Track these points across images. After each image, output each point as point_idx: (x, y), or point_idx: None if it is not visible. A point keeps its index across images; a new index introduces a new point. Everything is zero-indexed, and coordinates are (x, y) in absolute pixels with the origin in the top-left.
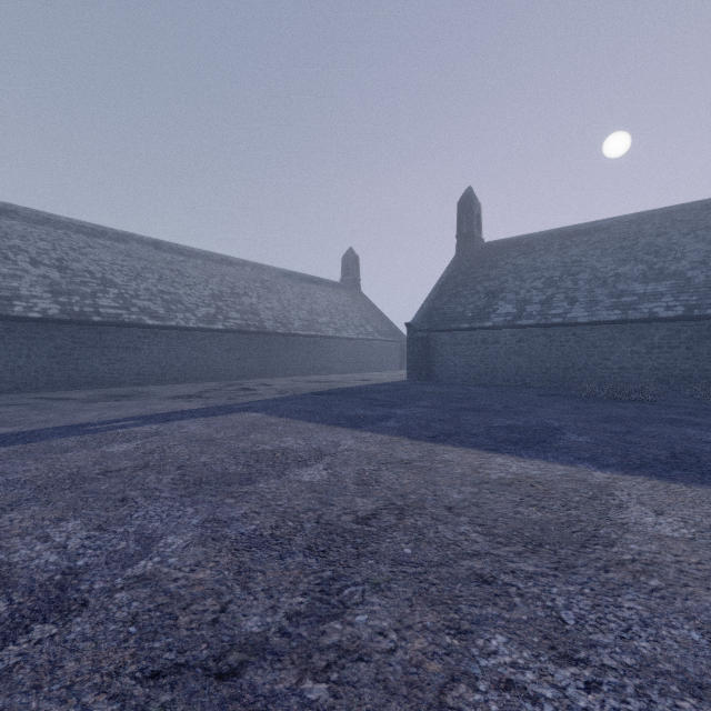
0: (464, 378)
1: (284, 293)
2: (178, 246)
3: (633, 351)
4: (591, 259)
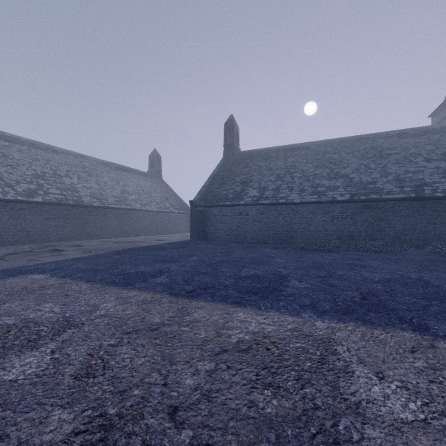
0: (228, 237)
1: (102, 177)
2: (3, 133)
3: (324, 220)
4: (301, 164)
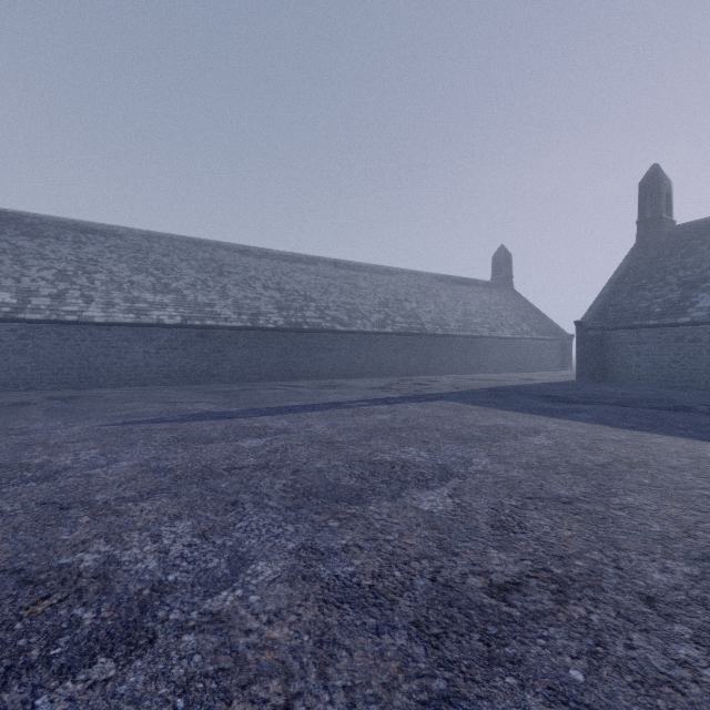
0: (651, 379)
1: (439, 297)
2: (350, 262)
3: None
4: None
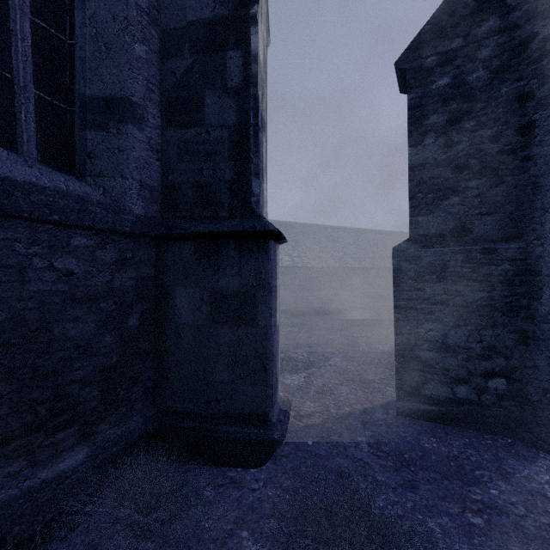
0: None
1: None
2: (379, 230)
3: None
4: None
